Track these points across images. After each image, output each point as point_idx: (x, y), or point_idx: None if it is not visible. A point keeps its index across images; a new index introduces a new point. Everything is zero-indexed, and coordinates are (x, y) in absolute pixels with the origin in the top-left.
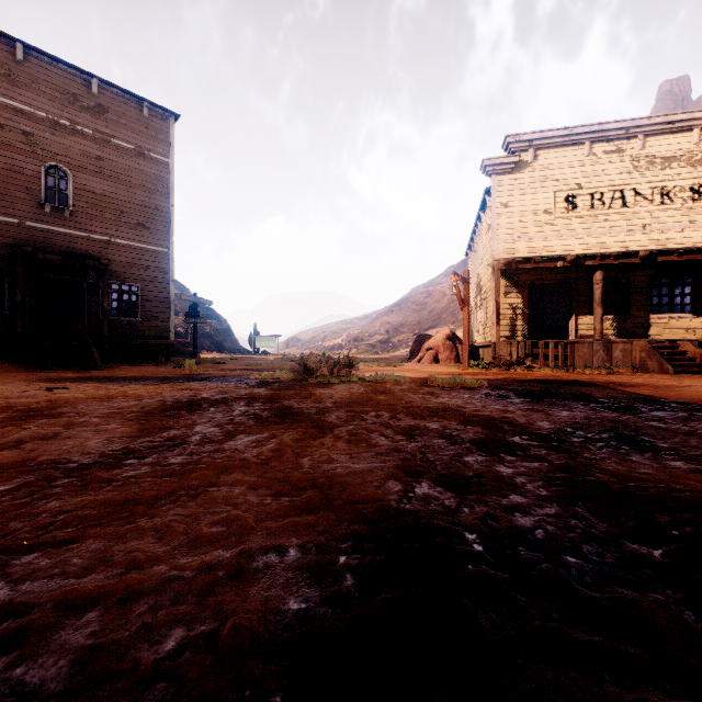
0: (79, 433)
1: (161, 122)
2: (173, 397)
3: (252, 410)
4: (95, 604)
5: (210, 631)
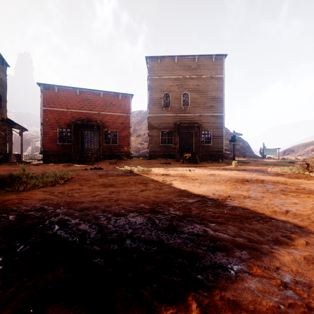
0: (205, 186)
1: (219, 61)
2: (234, 177)
3: (276, 187)
4: (244, 249)
5: (305, 282)
